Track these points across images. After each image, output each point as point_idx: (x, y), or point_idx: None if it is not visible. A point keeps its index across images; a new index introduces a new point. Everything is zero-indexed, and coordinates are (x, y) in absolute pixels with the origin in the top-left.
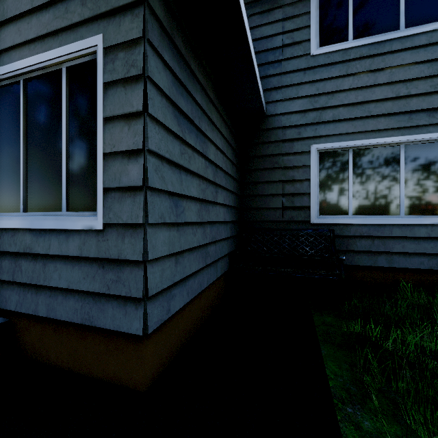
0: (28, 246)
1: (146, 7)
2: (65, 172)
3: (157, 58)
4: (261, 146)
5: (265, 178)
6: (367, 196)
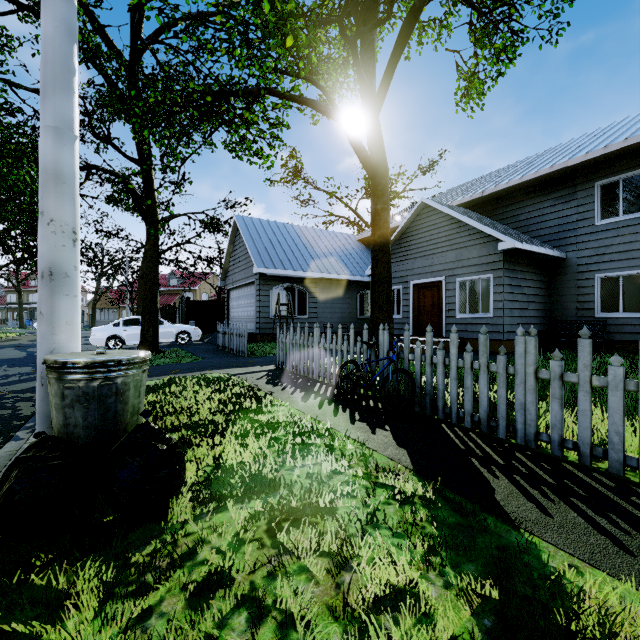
0: (470, 322)
1: (503, 269)
2: (481, 304)
3: (506, 278)
4: (563, 275)
5: (566, 293)
6: (632, 302)
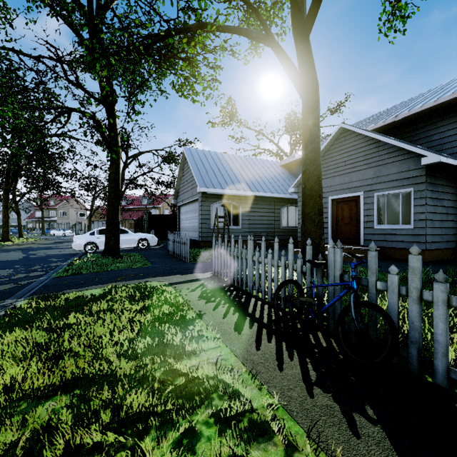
0: (389, 232)
1: (425, 183)
2: (400, 216)
3: (428, 191)
4: None
5: None
6: None
